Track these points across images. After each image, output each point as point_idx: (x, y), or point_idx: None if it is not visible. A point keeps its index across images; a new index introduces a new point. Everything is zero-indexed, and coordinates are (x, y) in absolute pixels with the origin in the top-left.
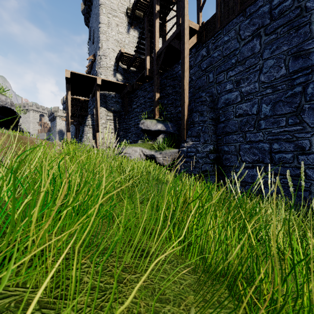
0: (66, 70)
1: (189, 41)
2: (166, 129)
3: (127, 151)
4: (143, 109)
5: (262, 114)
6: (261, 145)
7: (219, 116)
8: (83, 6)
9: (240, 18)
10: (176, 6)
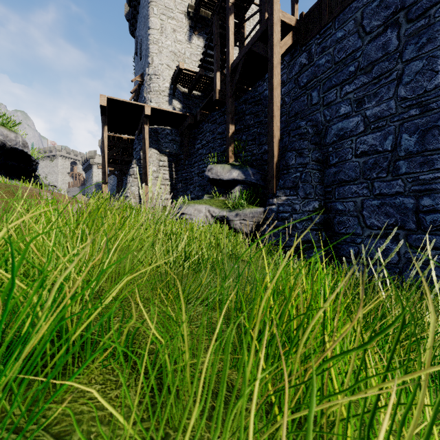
0: (101, 95)
1: (280, 43)
2: (245, 178)
3: (187, 211)
4: (210, 149)
5: (401, 149)
6: (400, 200)
7: (328, 155)
8: (127, 8)
9: None
10: None
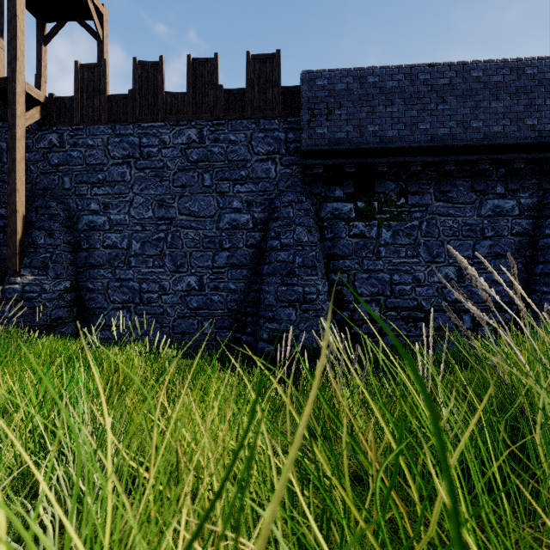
0: None
1: (25, 115)
2: None
3: None
4: None
5: (132, 250)
6: (131, 284)
7: (80, 240)
8: None
9: (109, 130)
10: None
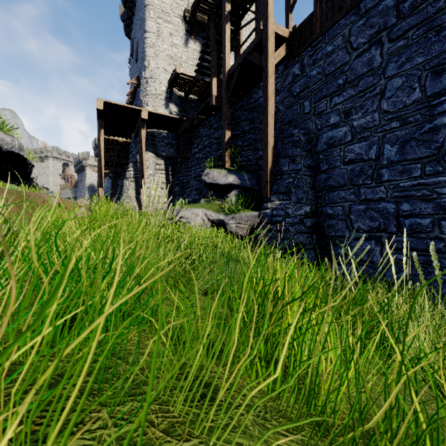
0: (98, 99)
1: (274, 54)
2: (241, 183)
3: (185, 215)
4: (207, 154)
5: (384, 159)
6: (382, 205)
7: (319, 162)
8: (123, 9)
9: (351, 17)
10: (256, 5)
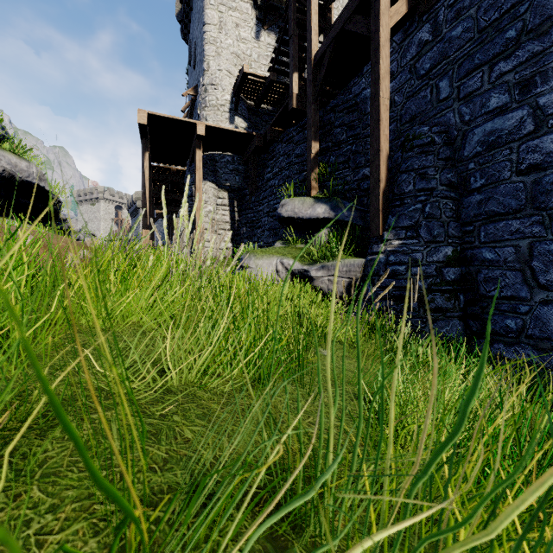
0: (139, 110)
1: (389, 11)
2: (335, 215)
3: (252, 264)
4: (285, 179)
5: None
6: None
7: (467, 176)
8: (179, 6)
9: None
10: None
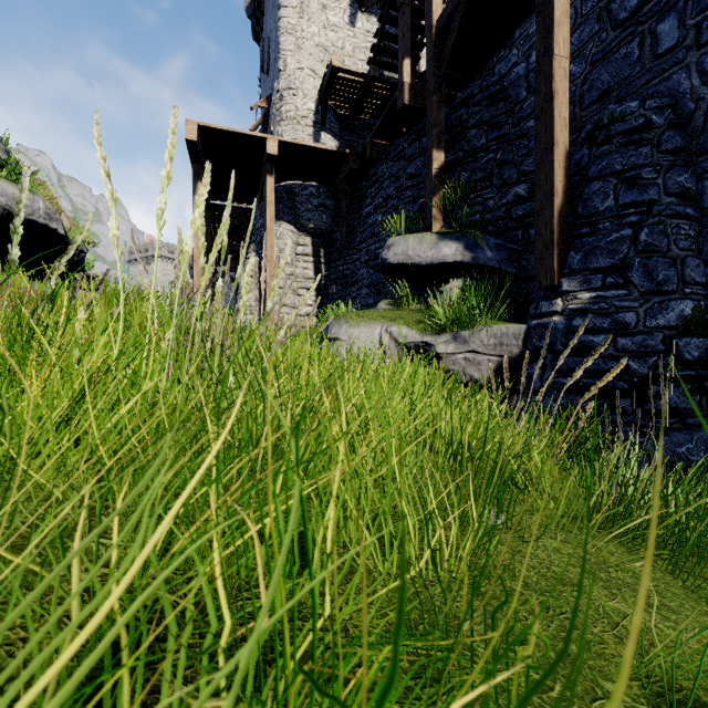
0: (187, 121)
1: None
2: (473, 258)
3: (343, 334)
4: (391, 211)
5: None
6: None
7: None
8: None
9: None
10: None
